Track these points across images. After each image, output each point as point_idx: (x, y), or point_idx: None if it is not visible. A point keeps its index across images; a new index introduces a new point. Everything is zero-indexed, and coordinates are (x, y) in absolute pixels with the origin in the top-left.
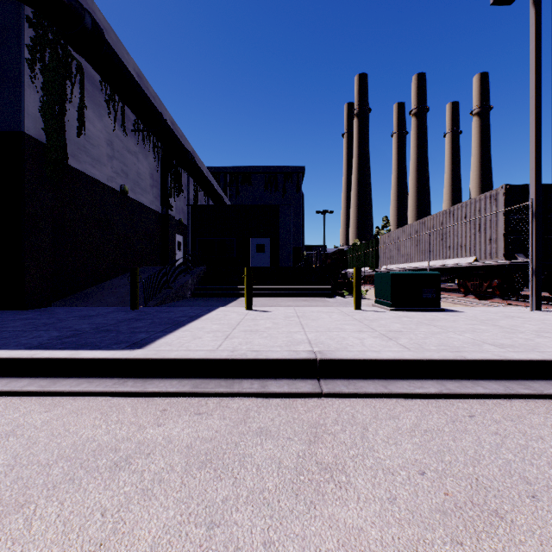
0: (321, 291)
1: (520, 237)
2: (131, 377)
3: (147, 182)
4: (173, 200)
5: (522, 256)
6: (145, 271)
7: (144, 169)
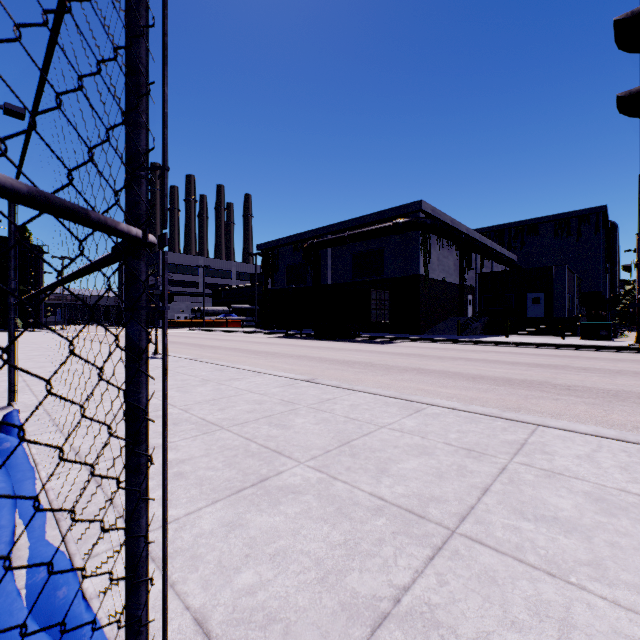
0: (568, 333)
1: None
2: (470, 343)
3: (452, 269)
4: (466, 274)
5: None
6: (453, 320)
7: (451, 263)
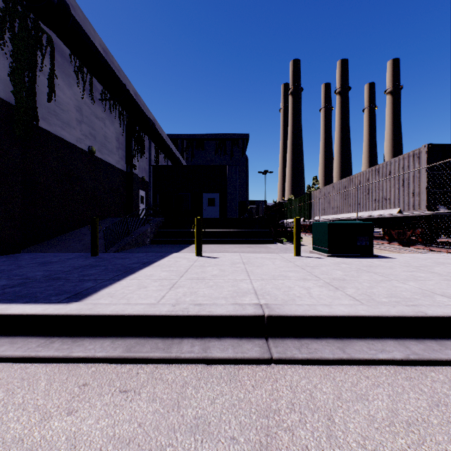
0: (263, 238)
1: (441, 191)
2: (61, 335)
3: (114, 144)
4: (137, 160)
5: (443, 208)
6: (111, 221)
7: (110, 133)
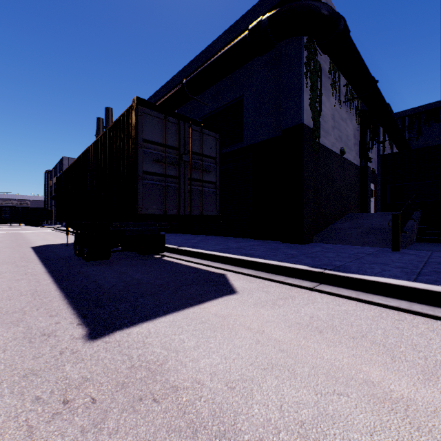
0: None
1: None
2: None
3: (351, 141)
4: (369, 153)
5: None
6: (355, 216)
7: (349, 131)
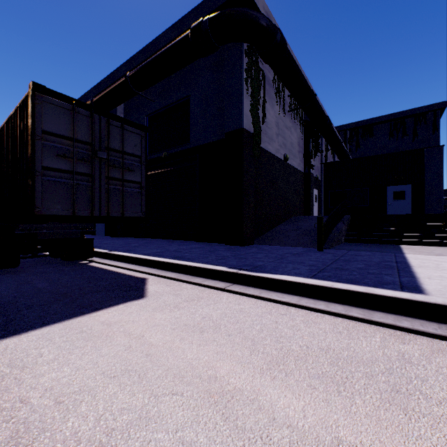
0: None
1: None
2: (445, 323)
3: (296, 149)
4: (313, 160)
5: None
6: (298, 219)
7: (294, 139)
